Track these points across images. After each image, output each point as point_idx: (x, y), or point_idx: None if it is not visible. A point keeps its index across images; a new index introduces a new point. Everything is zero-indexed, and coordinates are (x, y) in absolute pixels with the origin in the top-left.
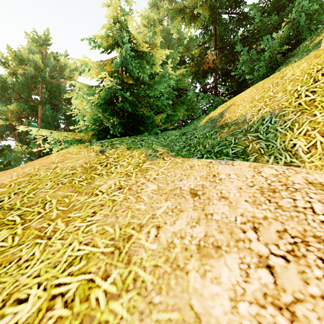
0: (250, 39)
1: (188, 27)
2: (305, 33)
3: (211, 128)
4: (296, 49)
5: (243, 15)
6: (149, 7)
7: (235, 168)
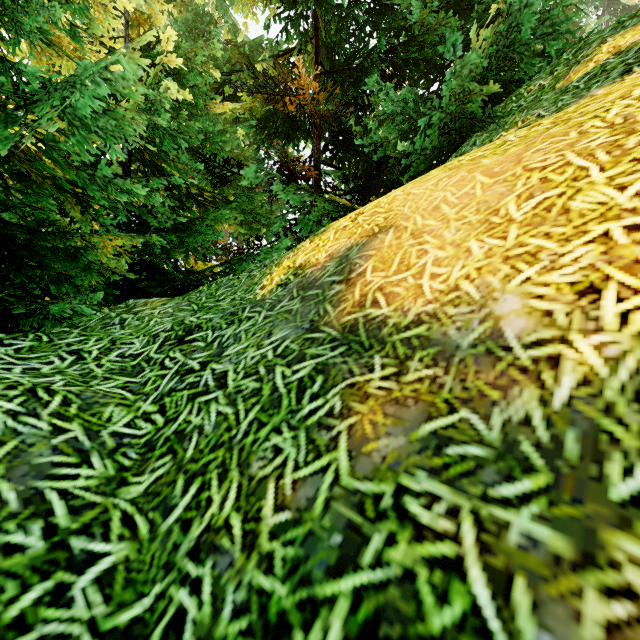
0: (404, 55)
1: None
2: (527, 63)
3: (302, 332)
4: (509, 99)
5: (382, 3)
6: None
7: None
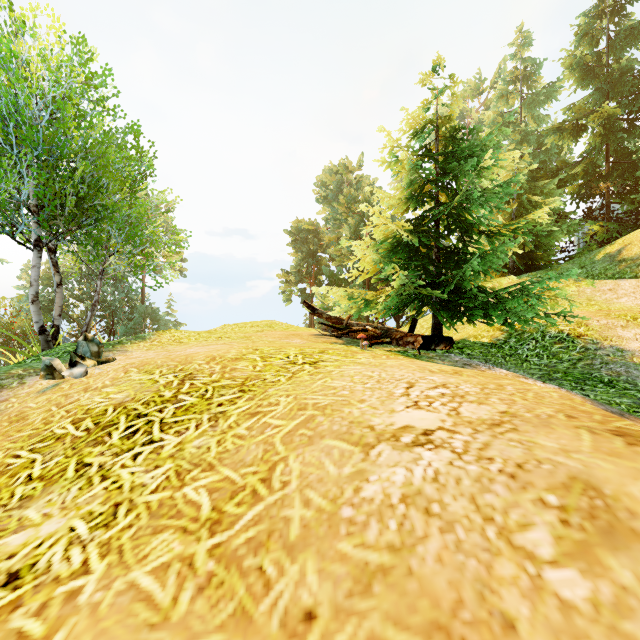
0: None
1: (567, 139)
2: None
3: (610, 262)
4: None
5: None
6: (494, 101)
7: (628, 282)
